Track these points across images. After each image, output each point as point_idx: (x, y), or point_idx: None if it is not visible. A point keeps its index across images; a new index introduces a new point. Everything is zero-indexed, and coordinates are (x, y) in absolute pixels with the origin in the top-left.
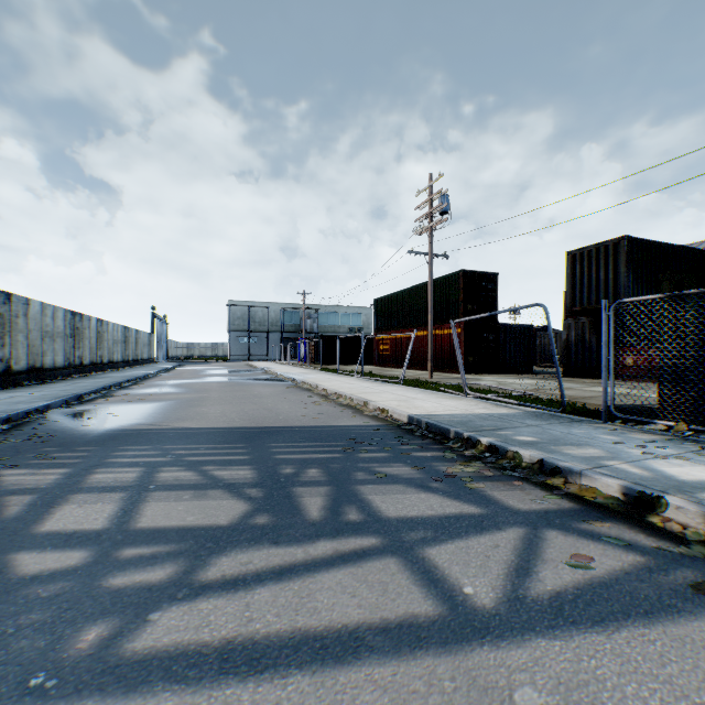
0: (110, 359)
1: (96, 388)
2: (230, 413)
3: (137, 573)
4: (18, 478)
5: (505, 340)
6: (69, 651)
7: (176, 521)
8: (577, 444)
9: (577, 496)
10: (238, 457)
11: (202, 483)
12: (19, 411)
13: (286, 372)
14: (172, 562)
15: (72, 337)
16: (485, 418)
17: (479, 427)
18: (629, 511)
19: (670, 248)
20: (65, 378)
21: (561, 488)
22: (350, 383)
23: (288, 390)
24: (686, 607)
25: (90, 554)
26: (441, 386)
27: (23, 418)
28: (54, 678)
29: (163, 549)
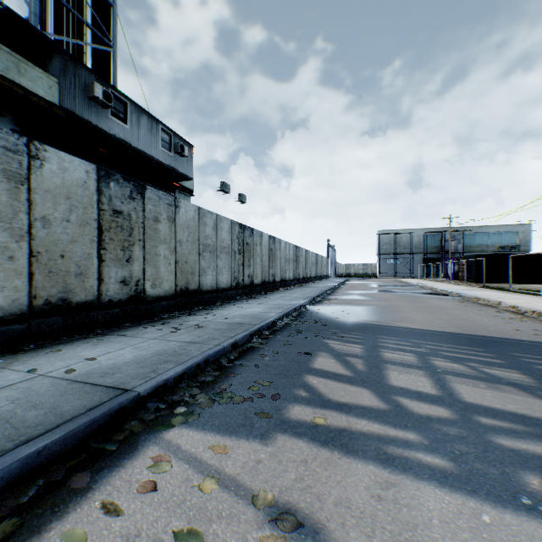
0: (310, 275)
1: (317, 293)
2: (433, 320)
3: (513, 440)
4: (337, 346)
5: None
6: (527, 487)
7: (497, 405)
8: None
9: None
10: (490, 360)
11: (481, 376)
12: (297, 305)
13: (446, 288)
14: (539, 441)
15: (295, 261)
16: None
17: None
18: None
19: None
20: (293, 286)
21: None
22: (541, 302)
23: (465, 304)
24: None
25: (451, 412)
26: None
27: (299, 309)
28: (539, 505)
29: (514, 426)
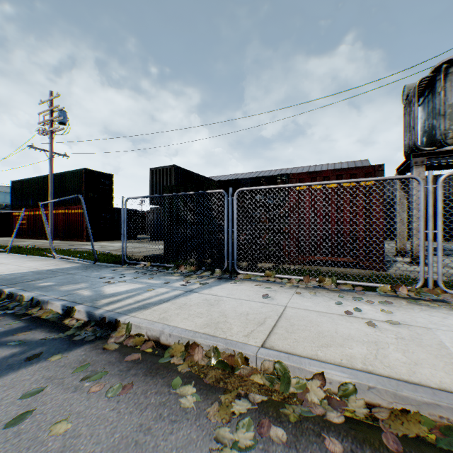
0: None
1: None
2: None
3: None
4: None
5: (118, 219)
6: None
7: None
8: (80, 282)
9: (38, 317)
10: None
11: None
12: None
13: None
14: None
15: None
16: (41, 272)
17: (21, 281)
18: (59, 319)
19: (196, 175)
20: None
21: (34, 314)
22: None
23: None
24: (2, 374)
25: None
26: (46, 251)
27: None
28: None
29: None
